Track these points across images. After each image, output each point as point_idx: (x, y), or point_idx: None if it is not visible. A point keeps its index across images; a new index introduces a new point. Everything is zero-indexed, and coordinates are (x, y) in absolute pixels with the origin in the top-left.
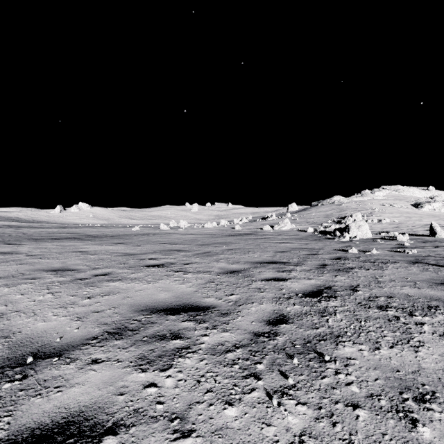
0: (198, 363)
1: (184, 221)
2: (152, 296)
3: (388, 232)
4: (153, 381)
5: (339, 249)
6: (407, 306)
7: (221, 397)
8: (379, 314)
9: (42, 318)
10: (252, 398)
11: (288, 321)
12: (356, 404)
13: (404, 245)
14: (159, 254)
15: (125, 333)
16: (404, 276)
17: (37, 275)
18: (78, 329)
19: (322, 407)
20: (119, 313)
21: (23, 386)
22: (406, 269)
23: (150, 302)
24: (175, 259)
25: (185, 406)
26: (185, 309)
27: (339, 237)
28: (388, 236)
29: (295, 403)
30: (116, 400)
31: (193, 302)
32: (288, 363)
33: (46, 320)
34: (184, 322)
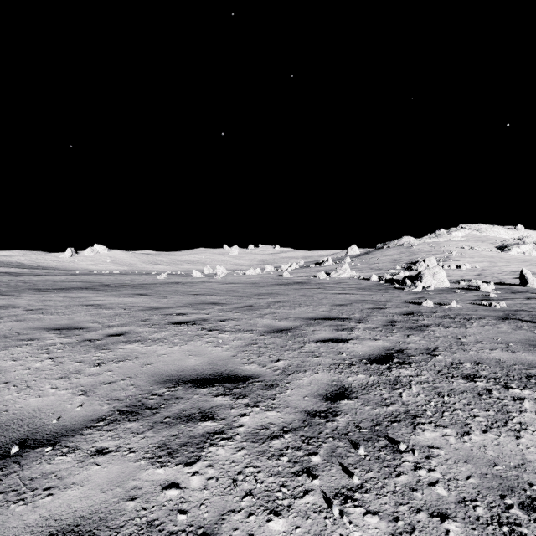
0: (234, 454)
1: (222, 267)
2: (178, 362)
3: (469, 280)
4: (175, 479)
5: (411, 301)
6: (500, 375)
7: (264, 504)
8: (465, 386)
9: (37, 392)
10: (306, 505)
11: (351, 396)
12: (445, 514)
13: (490, 297)
14: (189, 308)
15: (141, 412)
16: (492, 336)
17: (36, 335)
18: (82, 406)
19: (400, 518)
20: (136, 385)
21: (2, 487)
22: (494, 327)
23: (175, 371)
24: (209, 315)
25: (216, 516)
26: (220, 380)
27: (410, 287)
28: (469, 285)
29: (363, 512)
30: (124, 508)
31: (230, 370)
32: (352, 453)
33: (42, 395)
34: (218, 397)
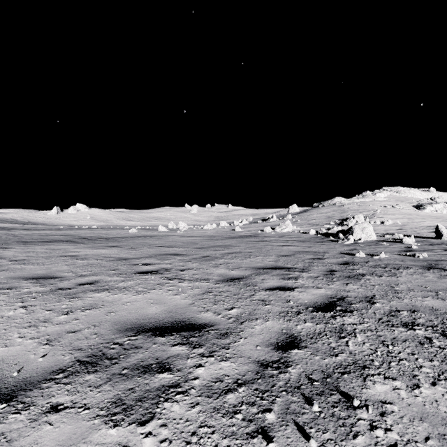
0: (188, 410)
1: (184, 223)
2: (140, 310)
3: (393, 234)
4: (127, 442)
5: (345, 252)
6: (436, 323)
7: None
8: (406, 334)
9: (4, 342)
10: None
11: (301, 345)
12: None
13: (412, 248)
14: (154, 258)
15: (101, 363)
16: (422, 284)
17: (15, 284)
18: (45, 357)
19: None
20: (99, 334)
21: None
22: (421, 276)
23: (137, 319)
24: (170, 265)
25: None
26: (177, 328)
27: (343, 240)
28: (393, 238)
29: None
30: None
31: (188, 318)
32: (306, 410)
33: (8, 345)
34: (175, 346)
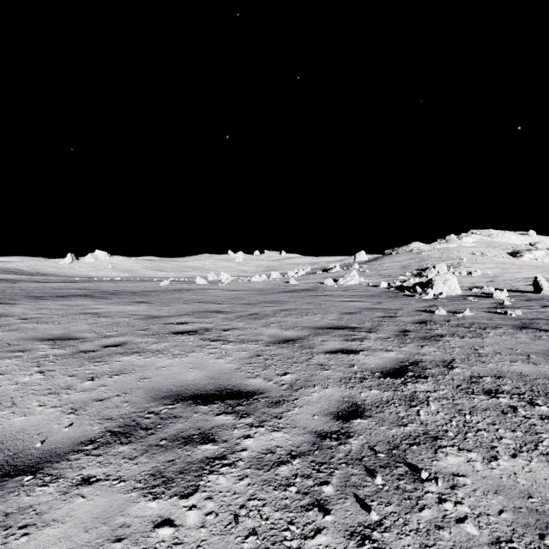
0: (236, 483)
1: (226, 274)
2: (178, 376)
3: (482, 287)
4: (169, 515)
5: (422, 309)
6: (524, 390)
7: (270, 546)
8: (488, 403)
9: (22, 410)
10: (318, 547)
11: (364, 414)
12: None
13: (504, 305)
14: (191, 316)
15: (135, 433)
16: (511, 346)
17: (28, 346)
18: (70, 427)
19: None
20: (131, 402)
21: None
22: (512, 337)
23: (174, 385)
24: (212, 324)
25: None
26: (222, 396)
27: (421, 294)
28: (482, 292)
29: None
30: None
31: (234, 384)
32: (368, 483)
33: (28, 414)
34: (220, 415)
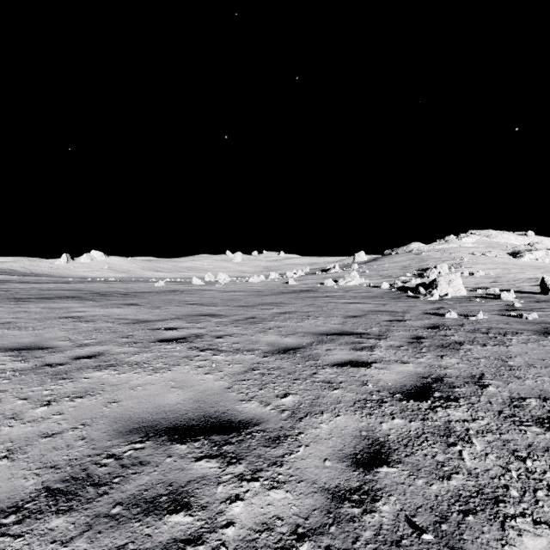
0: None
1: (224, 274)
2: (155, 399)
3: (487, 288)
4: None
5: (430, 312)
6: None
7: None
8: (546, 439)
9: None
10: None
11: (391, 458)
12: None
13: (515, 307)
14: (182, 320)
15: (81, 493)
16: (543, 357)
17: None
18: None
19: None
20: (87, 439)
21: None
22: (539, 344)
23: (148, 413)
24: (203, 329)
25: None
26: (206, 429)
27: (425, 295)
28: (487, 293)
29: None
30: None
31: (222, 411)
32: None
33: None
34: (201, 460)
